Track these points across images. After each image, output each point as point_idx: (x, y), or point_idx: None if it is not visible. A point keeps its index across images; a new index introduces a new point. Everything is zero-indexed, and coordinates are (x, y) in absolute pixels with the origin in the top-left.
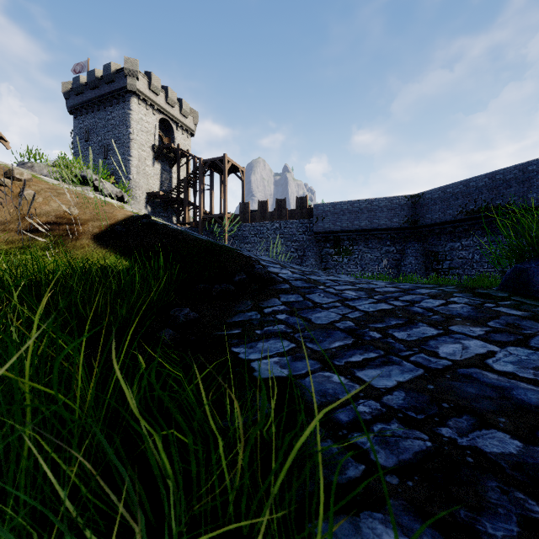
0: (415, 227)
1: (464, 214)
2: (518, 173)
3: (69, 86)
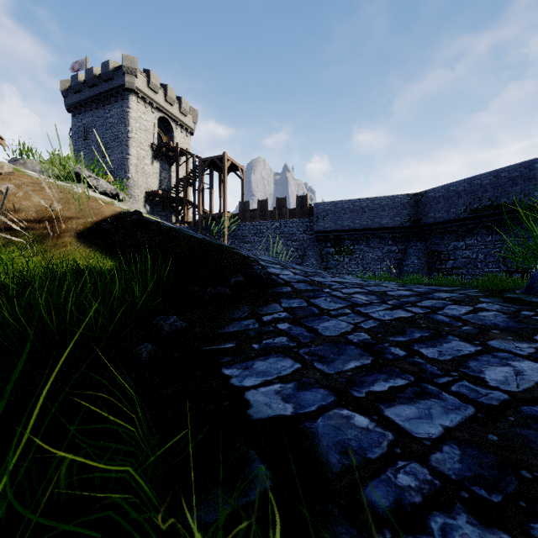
0: (418, 226)
1: (468, 212)
2: (524, 170)
3: (67, 84)
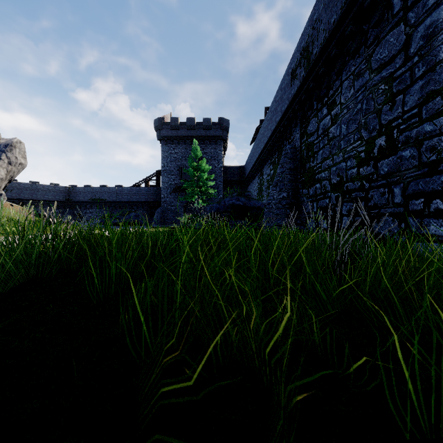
0: (70, 202)
1: (91, 200)
2: (108, 189)
3: None
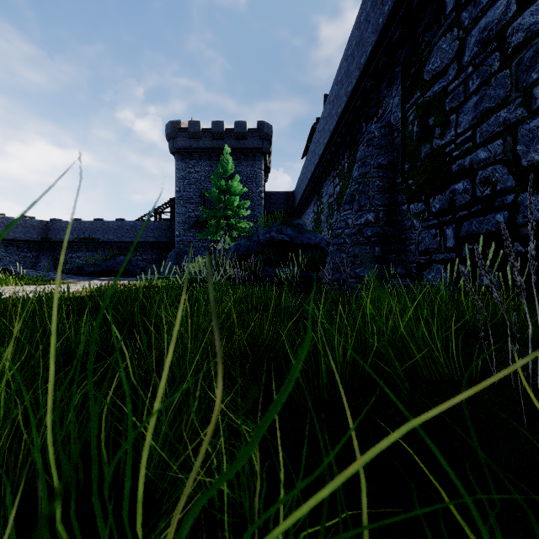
0: (48, 242)
1: (78, 239)
2: (102, 225)
3: None
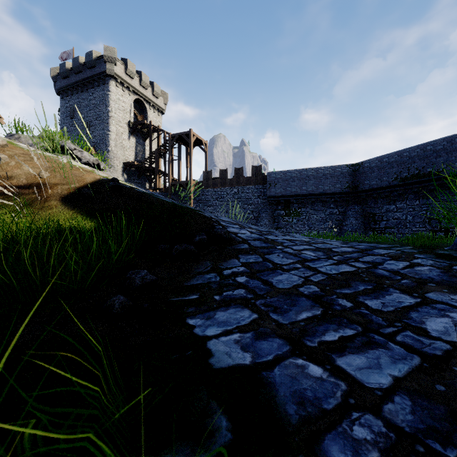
0: (355, 192)
1: (398, 180)
2: (447, 144)
3: (57, 71)
